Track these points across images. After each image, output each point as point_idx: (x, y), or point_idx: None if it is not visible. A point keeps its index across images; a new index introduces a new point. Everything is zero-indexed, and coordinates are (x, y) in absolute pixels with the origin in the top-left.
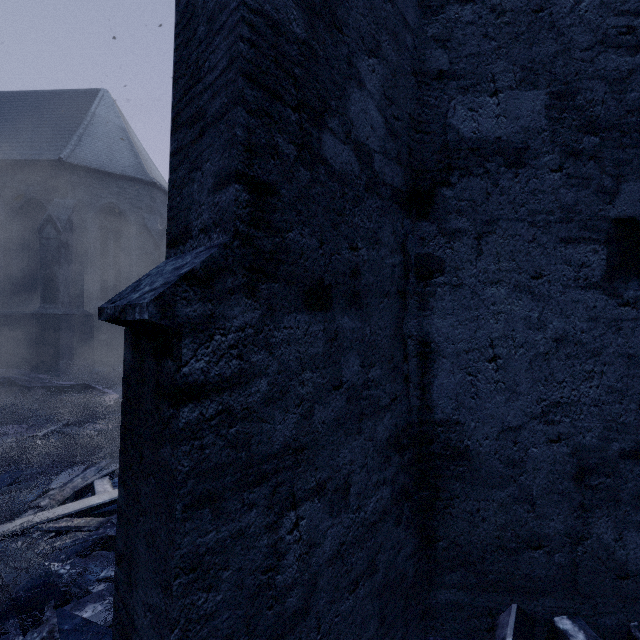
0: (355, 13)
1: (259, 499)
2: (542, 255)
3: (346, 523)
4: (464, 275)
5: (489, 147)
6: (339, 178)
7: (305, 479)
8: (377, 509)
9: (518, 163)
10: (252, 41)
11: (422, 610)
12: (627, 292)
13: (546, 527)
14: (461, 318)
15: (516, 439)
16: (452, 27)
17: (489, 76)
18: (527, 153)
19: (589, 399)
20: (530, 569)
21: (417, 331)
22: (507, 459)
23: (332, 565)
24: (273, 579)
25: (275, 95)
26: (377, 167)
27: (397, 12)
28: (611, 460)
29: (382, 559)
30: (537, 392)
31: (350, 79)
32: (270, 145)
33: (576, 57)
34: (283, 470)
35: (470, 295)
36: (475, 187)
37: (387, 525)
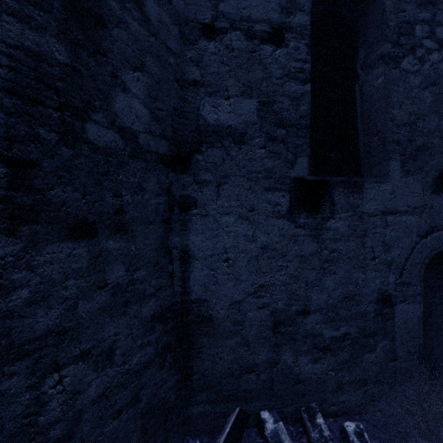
0: (120, 44)
1: (20, 369)
2: (255, 197)
3: (111, 374)
4: (209, 209)
5: (224, 131)
6: (103, 151)
7: (69, 350)
8: (141, 361)
9: (241, 142)
10: (11, 66)
11: (182, 420)
12: (300, 220)
13: (256, 359)
14: (207, 235)
15: (240, 308)
16: (202, 54)
17: (224, 87)
18: (246, 136)
19: (280, 282)
20: (247, 385)
21: (180, 244)
22: (234, 320)
23: (97, 403)
24: (35, 420)
25: (36, 101)
26: (142, 142)
27: (160, 42)
28: (291, 316)
29: (145, 393)
30: (252, 279)
31: (115, 86)
32: (31, 134)
33: (273, 82)
34: (46, 347)
35: (213, 221)
36: (216, 155)
37: (151, 370)
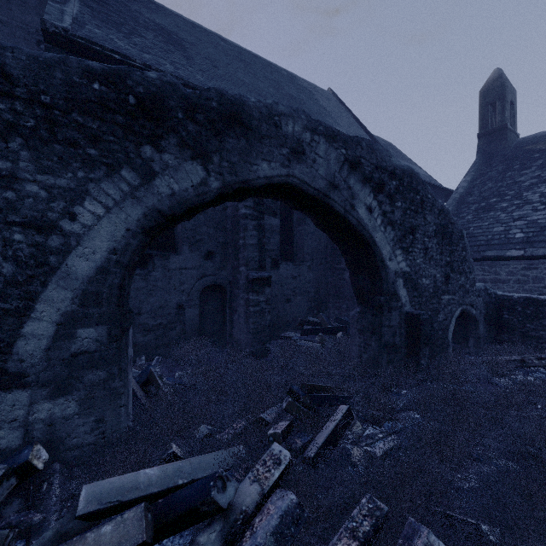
0: None
1: None
2: None
3: None
4: None
5: None
6: None
7: None
8: None
9: None
10: None
11: None
12: (137, 272)
13: None
14: None
15: None
16: None
17: None
18: None
19: None
20: None
21: None
22: None
23: None
24: None
25: None
26: None
27: None
28: None
29: None
30: None
31: None
32: None
33: None
34: None
35: None
36: None
37: None
